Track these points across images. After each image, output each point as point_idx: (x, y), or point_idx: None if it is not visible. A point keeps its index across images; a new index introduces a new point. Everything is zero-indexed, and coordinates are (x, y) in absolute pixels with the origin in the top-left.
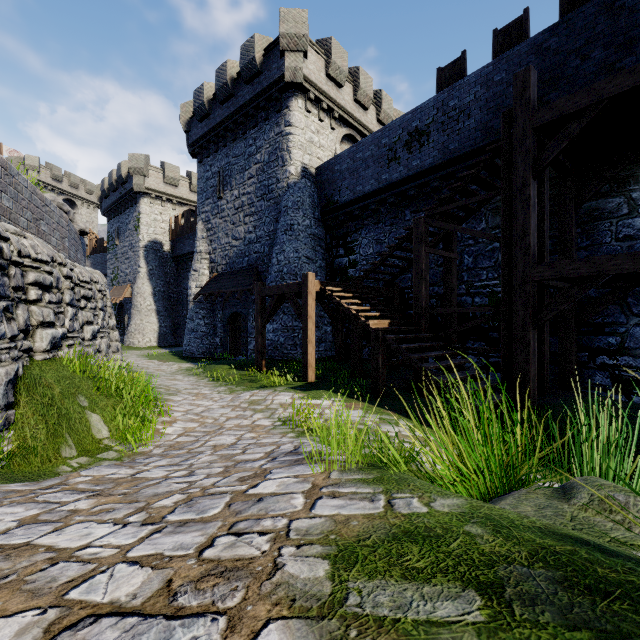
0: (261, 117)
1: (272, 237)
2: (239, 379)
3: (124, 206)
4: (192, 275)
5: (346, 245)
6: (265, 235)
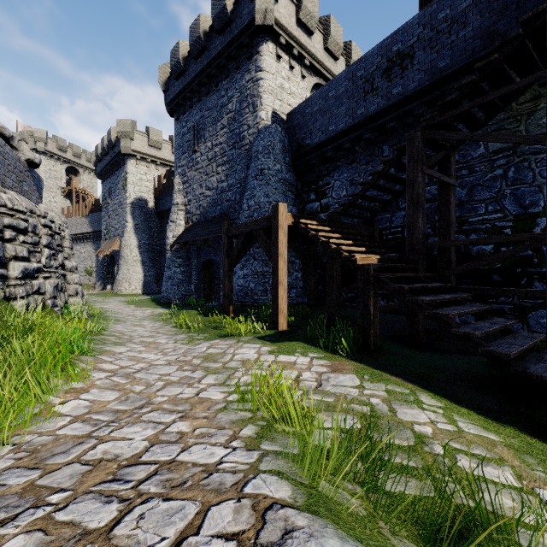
0: (232, 67)
1: (243, 184)
2: (203, 326)
3: (114, 168)
4: (169, 226)
5: (317, 189)
6: (236, 183)
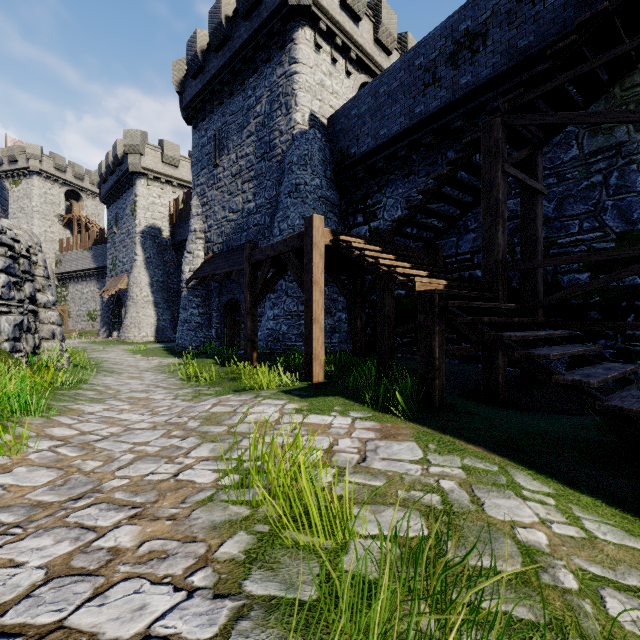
0: (261, 60)
1: (274, 204)
2: (218, 377)
3: (121, 190)
4: (186, 258)
5: (366, 210)
6: (266, 203)
